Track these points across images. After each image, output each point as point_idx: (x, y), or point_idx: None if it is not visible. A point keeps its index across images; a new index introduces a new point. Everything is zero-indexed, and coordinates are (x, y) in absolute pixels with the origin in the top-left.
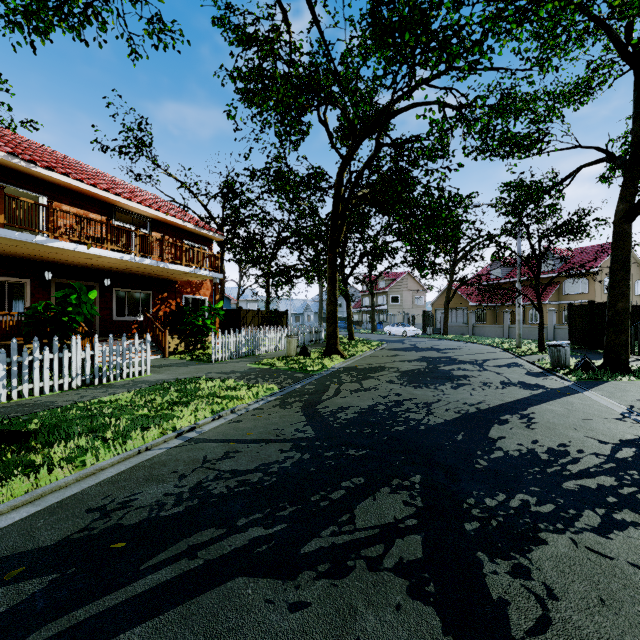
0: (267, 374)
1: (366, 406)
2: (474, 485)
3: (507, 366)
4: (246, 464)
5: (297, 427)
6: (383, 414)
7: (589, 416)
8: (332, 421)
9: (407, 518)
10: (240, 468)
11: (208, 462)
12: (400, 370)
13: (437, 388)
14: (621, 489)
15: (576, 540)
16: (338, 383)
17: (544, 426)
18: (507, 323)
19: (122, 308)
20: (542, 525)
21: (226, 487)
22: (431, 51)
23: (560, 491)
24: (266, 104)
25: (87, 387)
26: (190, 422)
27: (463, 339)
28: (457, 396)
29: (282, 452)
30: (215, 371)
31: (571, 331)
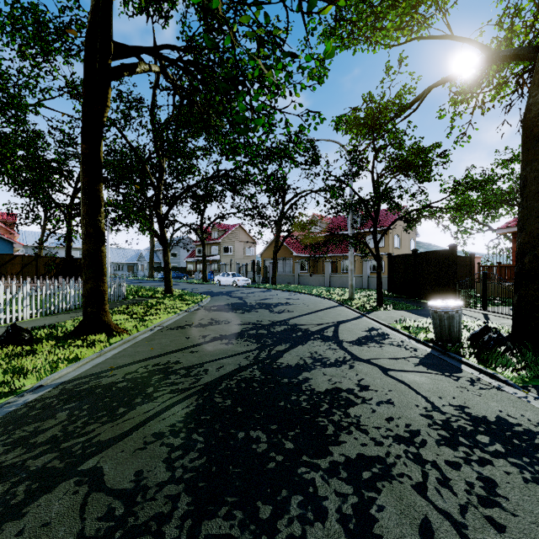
0: None
1: None
2: None
3: (374, 340)
4: None
5: None
6: None
7: None
8: None
9: None
10: None
11: None
12: (200, 382)
13: None
14: None
15: None
16: None
17: None
18: (328, 272)
19: None
20: None
21: None
22: None
23: None
24: None
25: None
26: None
27: (291, 289)
28: None
29: None
30: None
31: (391, 280)
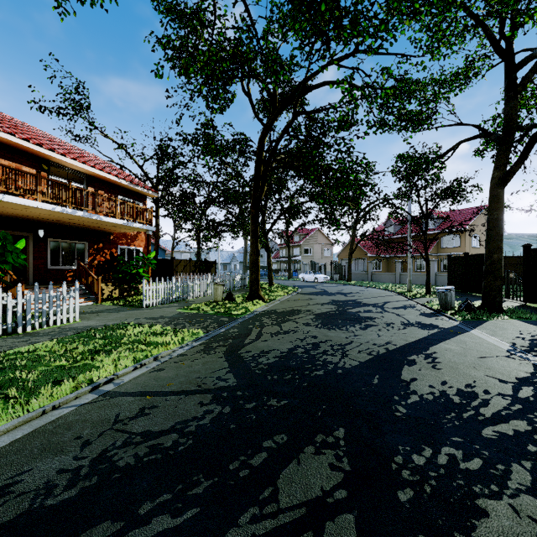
0: (194, 319)
1: (286, 349)
2: (398, 438)
3: (403, 308)
4: (161, 423)
5: (219, 375)
6: (302, 357)
7: (483, 354)
8: (254, 367)
9: (335, 489)
10: (154, 428)
11: (119, 422)
12: (314, 313)
13: (348, 330)
14: (536, 435)
15: (516, 507)
16: (260, 326)
17: (448, 366)
18: (398, 271)
19: (57, 257)
20: (477, 488)
21: (134, 456)
22: (343, 27)
23: (482, 441)
24: (193, 67)
25: (8, 336)
26: (109, 372)
27: (364, 284)
28: (367, 337)
29: (202, 405)
30: (144, 316)
31: (450, 277)
